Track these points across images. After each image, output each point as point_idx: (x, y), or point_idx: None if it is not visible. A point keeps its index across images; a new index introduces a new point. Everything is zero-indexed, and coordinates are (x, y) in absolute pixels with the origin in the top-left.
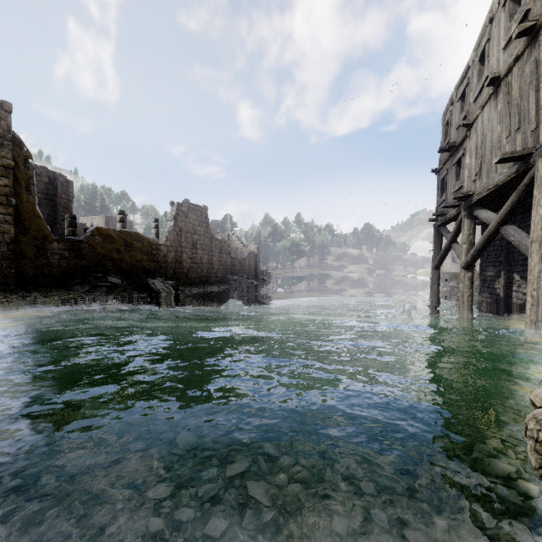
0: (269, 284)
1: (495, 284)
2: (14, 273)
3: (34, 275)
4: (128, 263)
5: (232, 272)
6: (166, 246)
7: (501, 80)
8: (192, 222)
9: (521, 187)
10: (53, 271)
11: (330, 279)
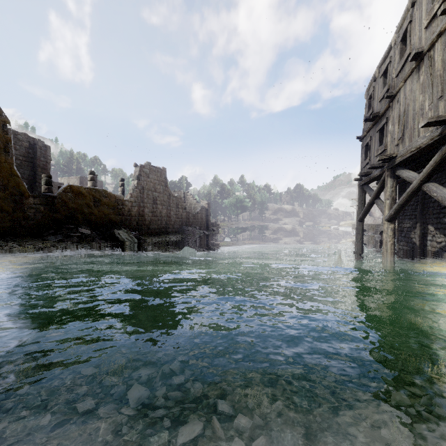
0: (218, 234)
1: (411, 234)
2: None
3: (12, 227)
4: (97, 216)
5: (187, 224)
6: (130, 201)
7: (424, 55)
8: (153, 181)
9: (444, 148)
10: (30, 223)
11: (268, 230)
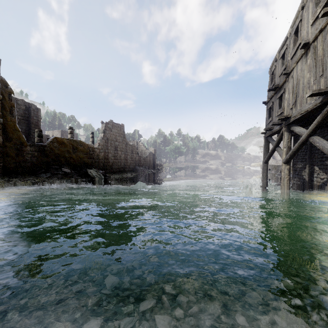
0: (162, 172)
1: (302, 172)
2: (2, 166)
3: (15, 167)
4: (74, 159)
5: (139, 165)
6: (98, 148)
7: (310, 45)
8: (115, 134)
9: (324, 112)
10: (27, 164)
11: (199, 169)
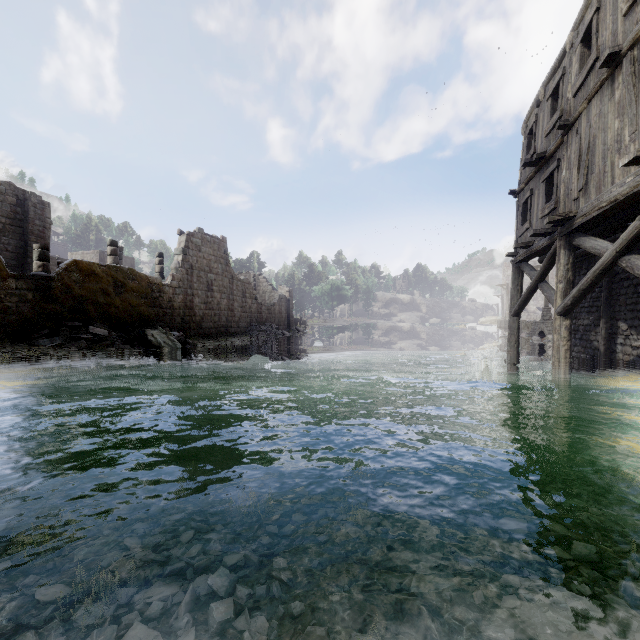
0: (305, 336)
1: (592, 335)
2: None
3: None
4: (119, 309)
5: (258, 320)
6: (172, 286)
7: (622, 58)
8: (207, 257)
9: None
10: (9, 318)
11: (377, 330)
